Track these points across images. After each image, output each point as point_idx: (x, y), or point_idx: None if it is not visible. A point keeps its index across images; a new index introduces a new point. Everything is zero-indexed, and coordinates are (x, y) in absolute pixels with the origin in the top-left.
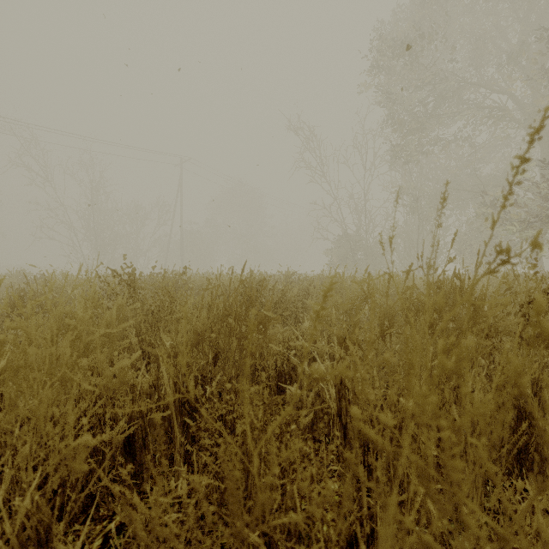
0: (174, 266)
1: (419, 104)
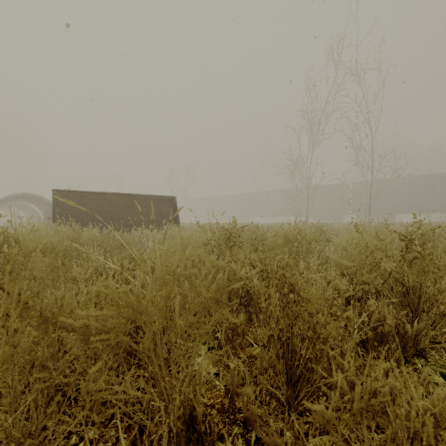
0: None
1: None
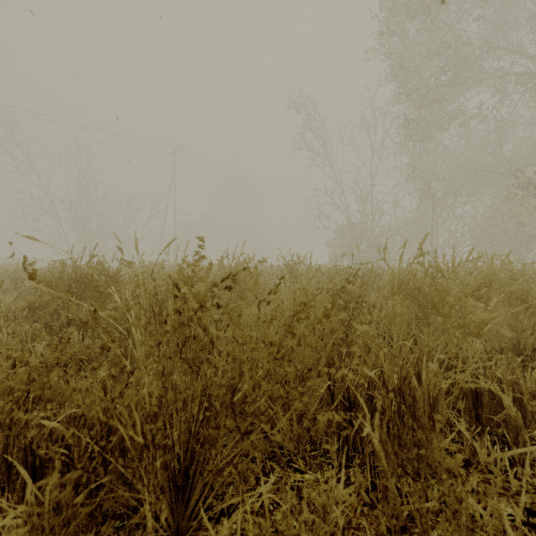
0: (95, 247)
1: (435, 73)
